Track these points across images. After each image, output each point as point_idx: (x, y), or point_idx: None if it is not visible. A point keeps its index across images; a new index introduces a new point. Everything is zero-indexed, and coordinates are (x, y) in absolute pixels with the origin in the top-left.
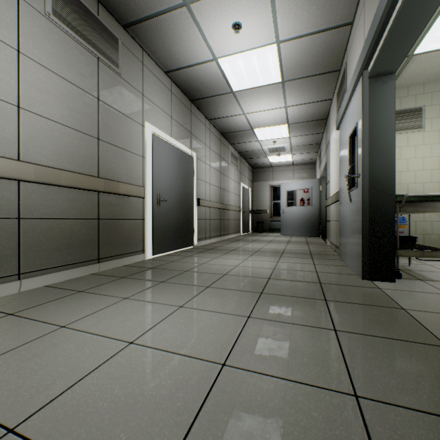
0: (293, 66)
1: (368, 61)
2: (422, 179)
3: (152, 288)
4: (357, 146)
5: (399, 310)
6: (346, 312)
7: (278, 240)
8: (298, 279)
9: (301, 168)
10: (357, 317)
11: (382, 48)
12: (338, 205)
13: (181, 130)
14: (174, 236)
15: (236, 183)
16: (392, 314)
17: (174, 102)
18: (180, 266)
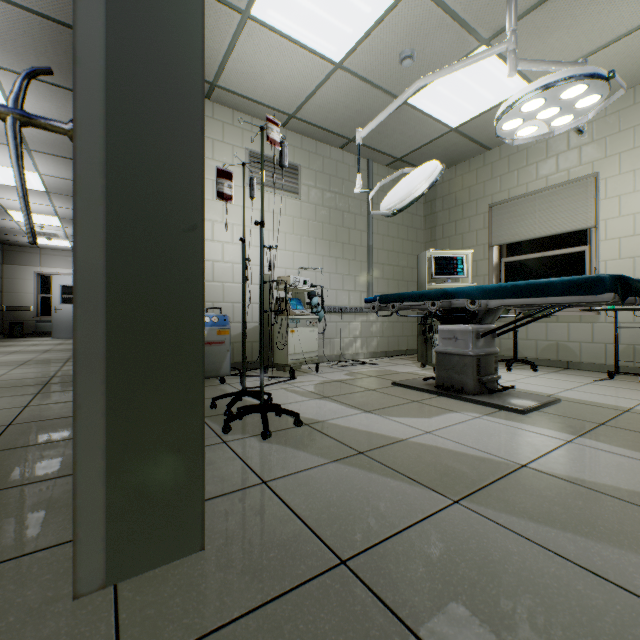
0: (59, 188)
1: None
2: None
3: None
4: None
5: None
6: None
7: (47, 343)
8: (54, 359)
9: None
10: None
11: None
12: None
13: None
14: None
15: None
16: None
17: None
18: None
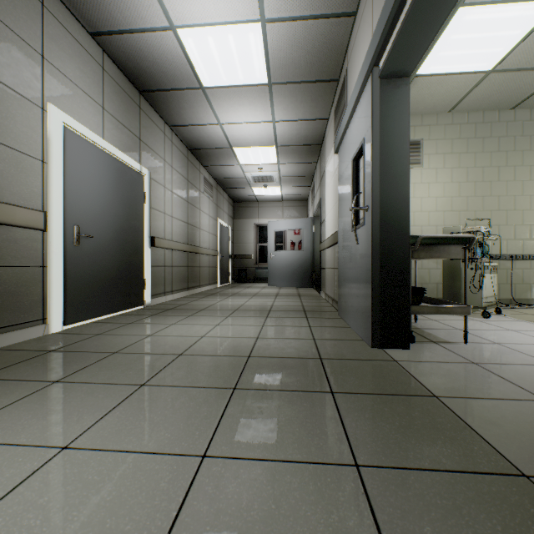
0: (284, 63)
1: (380, 54)
2: (420, 222)
3: (23, 401)
4: (365, 170)
5: (432, 399)
6: (366, 415)
7: (265, 292)
8: (291, 354)
9: (292, 204)
10: (383, 424)
11: (401, 30)
12: (336, 249)
13: (123, 132)
14: (108, 293)
15: (211, 219)
16: (426, 410)
17: (110, 87)
18: (107, 343)
